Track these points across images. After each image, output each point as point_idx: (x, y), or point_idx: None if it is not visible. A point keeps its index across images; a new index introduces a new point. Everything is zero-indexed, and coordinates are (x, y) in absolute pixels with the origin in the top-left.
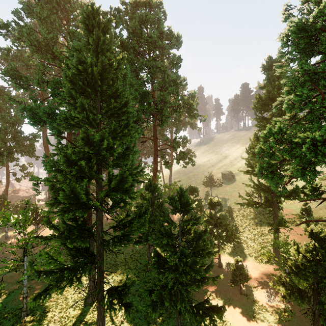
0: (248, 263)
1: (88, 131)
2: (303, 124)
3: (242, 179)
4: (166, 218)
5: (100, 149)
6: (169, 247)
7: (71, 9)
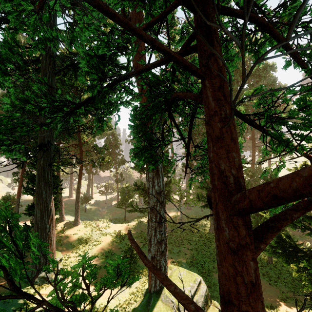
0: None
1: None
2: None
3: None
4: None
5: None
6: None
7: None
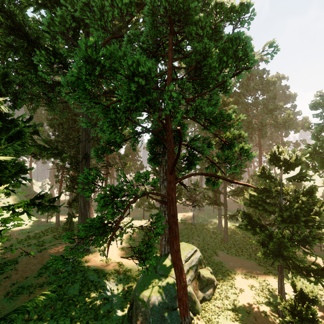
0: None
1: None
2: None
3: None
4: None
5: None
6: None
7: None
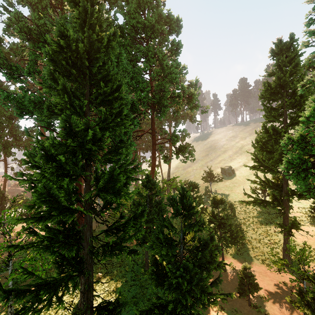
0: (255, 267)
1: (75, 121)
2: None
3: (242, 174)
4: (165, 223)
5: (84, 141)
6: (169, 257)
7: None
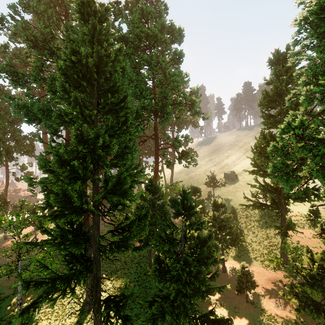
0: (254, 268)
1: None
2: (320, 119)
3: (245, 179)
4: (167, 222)
5: (95, 147)
6: (171, 254)
7: (69, 3)
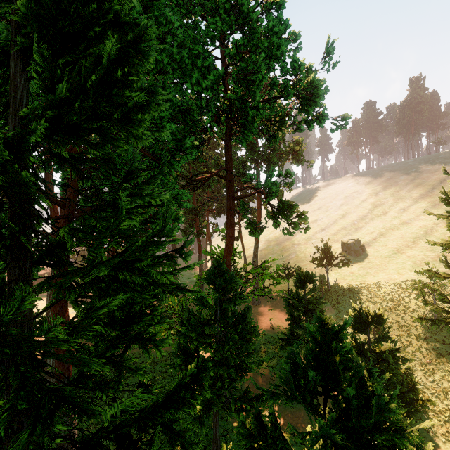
0: None
1: None
2: None
3: (379, 253)
4: None
5: None
6: None
7: None
